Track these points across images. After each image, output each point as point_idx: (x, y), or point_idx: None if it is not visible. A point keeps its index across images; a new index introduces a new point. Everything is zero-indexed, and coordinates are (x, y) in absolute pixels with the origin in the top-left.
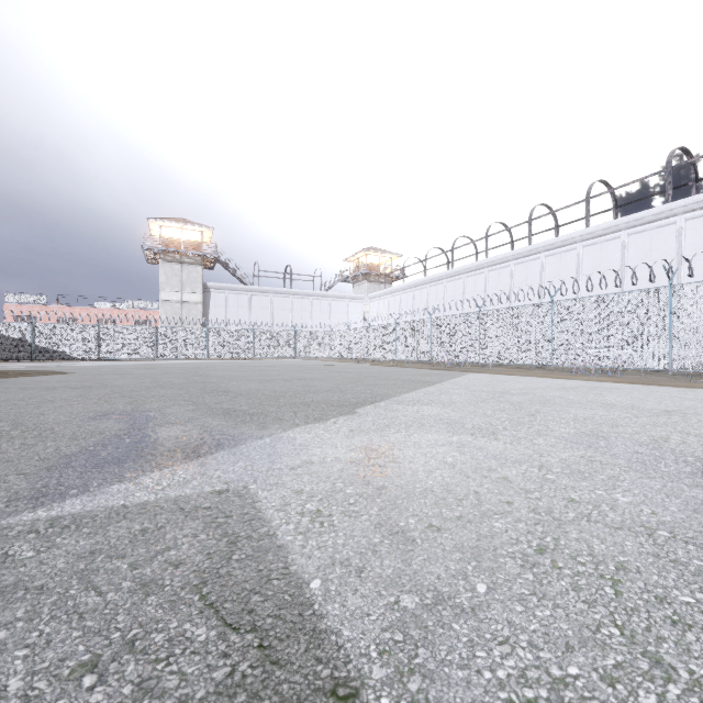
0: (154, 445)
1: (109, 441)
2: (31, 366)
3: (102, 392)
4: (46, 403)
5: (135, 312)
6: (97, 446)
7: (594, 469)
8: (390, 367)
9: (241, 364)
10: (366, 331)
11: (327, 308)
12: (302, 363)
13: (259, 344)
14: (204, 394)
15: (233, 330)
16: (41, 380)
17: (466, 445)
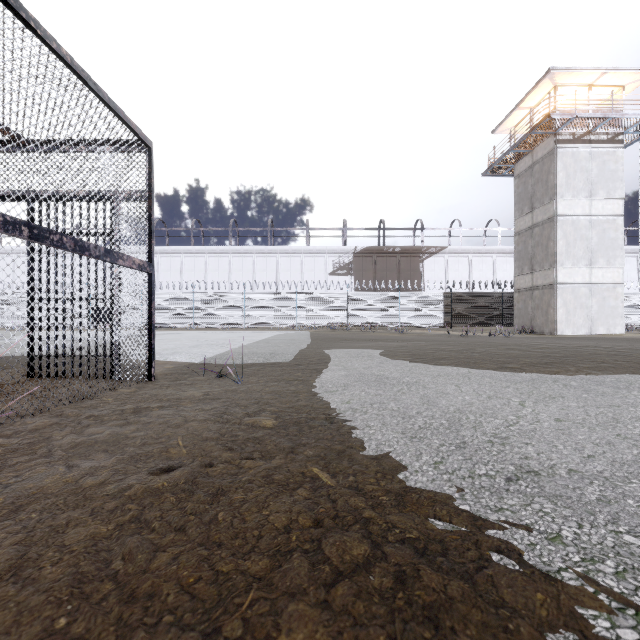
0: None
1: None
2: None
3: None
4: None
5: None
6: None
7: None
8: None
9: None
10: None
11: None
12: None
13: None
14: None
15: None
16: None
17: None
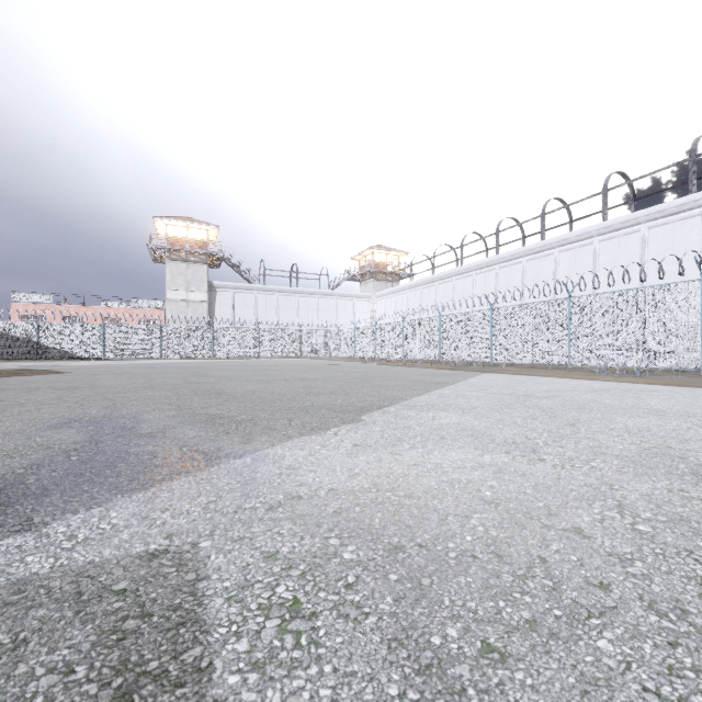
0: (102, 466)
1: (50, 459)
2: (32, 365)
3: (85, 394)
4: (14, 407)
5: (141, 311)
6: (29, 467)
7: (701, 514)
8: (398, 367)
9: (244, 363)
10: (373, 329)
11: (334, 306)
12: (307, 362)
13: (265, 343)
14: (194, 397)
15: (238, 329)
16: (30, 380)
17: (504, 469)
